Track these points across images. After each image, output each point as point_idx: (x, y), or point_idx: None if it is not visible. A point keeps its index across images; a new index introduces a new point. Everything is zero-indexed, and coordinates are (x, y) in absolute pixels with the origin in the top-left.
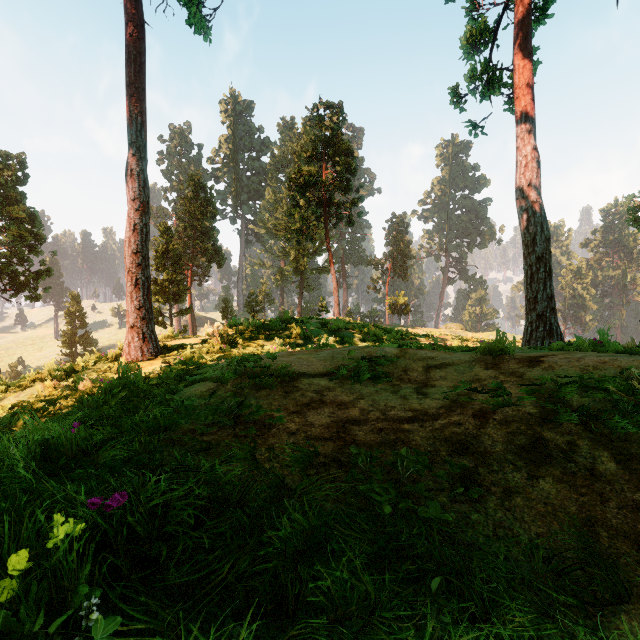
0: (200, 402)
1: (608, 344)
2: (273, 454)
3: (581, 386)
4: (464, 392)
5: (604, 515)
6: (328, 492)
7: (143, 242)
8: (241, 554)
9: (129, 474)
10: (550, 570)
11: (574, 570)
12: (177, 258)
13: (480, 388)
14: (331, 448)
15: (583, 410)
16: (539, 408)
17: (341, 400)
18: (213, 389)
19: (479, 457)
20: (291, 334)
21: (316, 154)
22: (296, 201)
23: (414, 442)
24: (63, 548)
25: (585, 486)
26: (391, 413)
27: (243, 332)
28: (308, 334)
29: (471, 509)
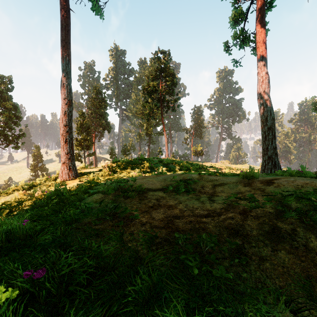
0: (95, 205)
1: (306, 172)
2: (133, 237)
3: (296, 197)
4: (234, 199)
5: (316, 274)
6: (162, 261)
7: (69, 120)
8: (112, 302)
9: (51, 252)
10: (289, 310)
11: (303, 310)
12: (87, 128)
13: (242, 197)
14: (164, 233)
15: (298, 210)
16: (274, 209)
17: (169, 204)
18: (102, 198)
19: (244, 238)
20: (144, 166)
21: (157, 76)
22: (147, 99)
23: (209, 229)
24: (4, 307)
25: (303, 256)
26: (196, 212)
27: (120, 165)
28: (152, 166)
29: (242, 270)
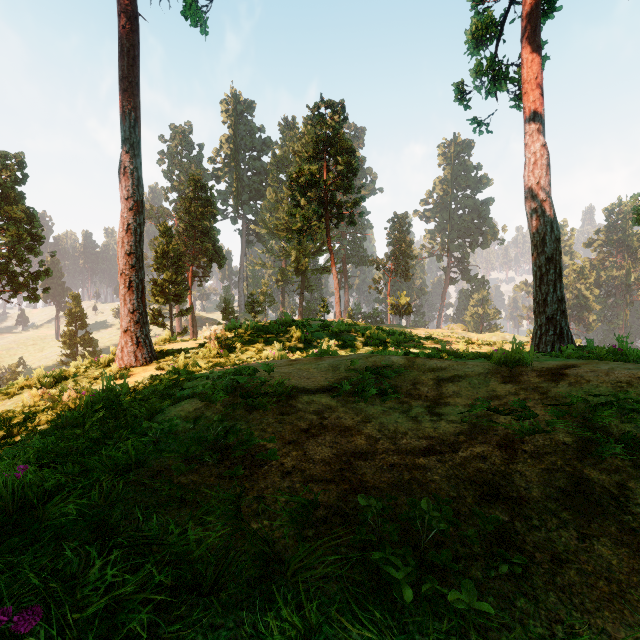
0: (184, 426)
1: (629, 352)
2: (262, 505)
3: (618, 408)
4: (483, 413)
5: None
6: (330, 569)
7: (137, 243)
8: None
9: (68, 552)
10: None
11: None
12: (177, 258)
13: (501, 408)
14: (334, 494)
15: (628, 440)
16: (574, 436)
17: (345, 424)
18: (200, 409)
19: (513, 506)
20: (291, 337)
21: (317, 153)
22: (297, 201)
23: (433, 484)
24: None
25: None
26: (403, 442)
27: (242, 335)
28: (309, 338)
29: (515, 590)
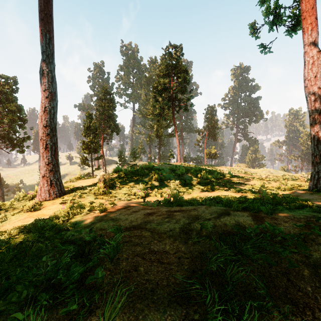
0: None
1: None
2: None
3: None
4: None
5: None
6: None
7: (51, 119)
8: None
9: None
10: None
11: None
12: (95, 130)
13: None
14: None
15: None
16: None
17: None
18: None
19: None
20: (152, 177)
21: (167, 73)
22: (157, 99)
23: None
24: None
25: None
26: None
27: (122, 176)
28: (162, 178)
29: None
